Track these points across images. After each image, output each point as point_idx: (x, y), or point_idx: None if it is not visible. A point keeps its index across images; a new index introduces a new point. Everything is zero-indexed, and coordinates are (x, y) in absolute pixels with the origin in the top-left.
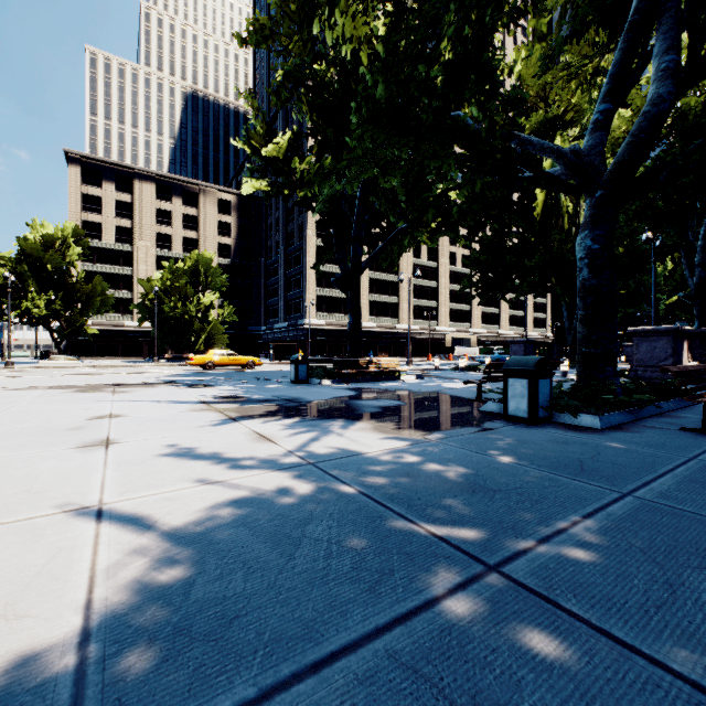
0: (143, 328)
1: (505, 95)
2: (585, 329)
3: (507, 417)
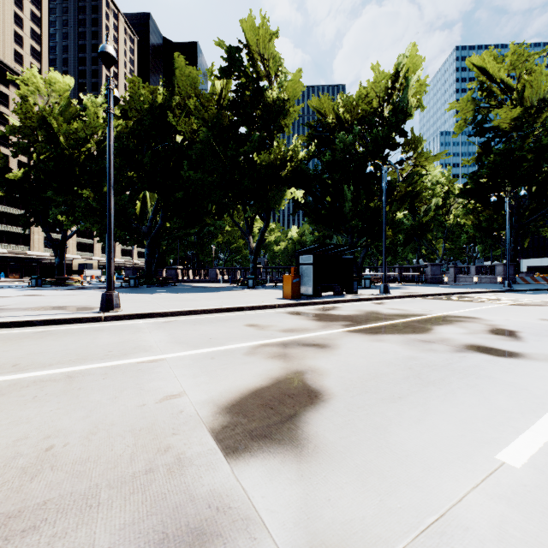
0: None
1: None
2: (146, 269)
3: (130, 287)
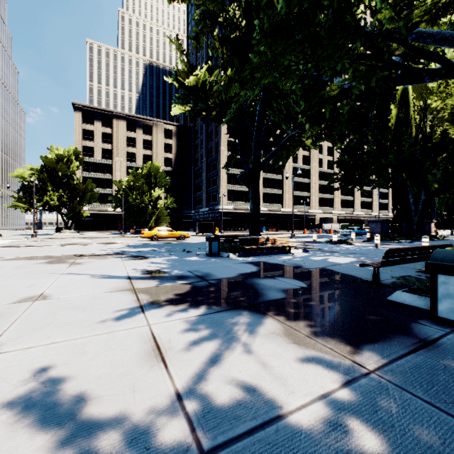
0: (119, 212)
1: (374, 27)
2: None
3: (437, 319)
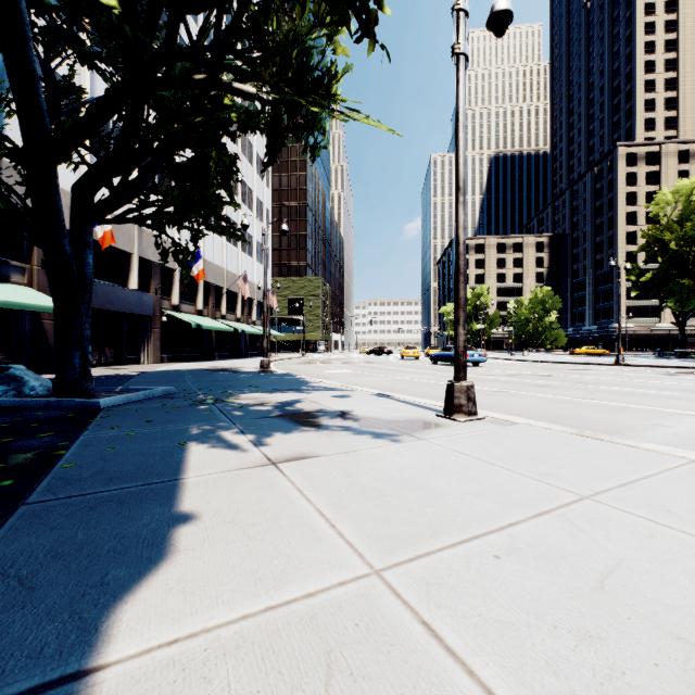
0: None
1: None
2: None
3: None
